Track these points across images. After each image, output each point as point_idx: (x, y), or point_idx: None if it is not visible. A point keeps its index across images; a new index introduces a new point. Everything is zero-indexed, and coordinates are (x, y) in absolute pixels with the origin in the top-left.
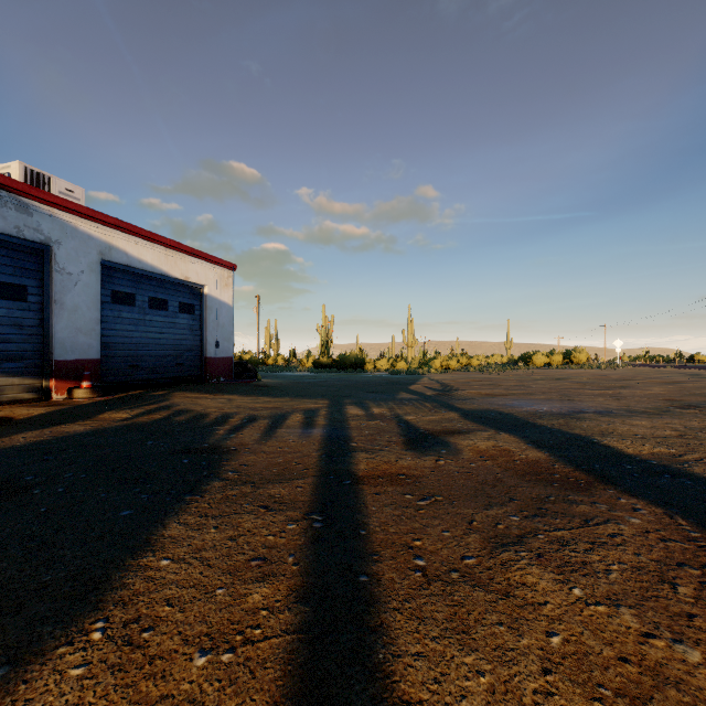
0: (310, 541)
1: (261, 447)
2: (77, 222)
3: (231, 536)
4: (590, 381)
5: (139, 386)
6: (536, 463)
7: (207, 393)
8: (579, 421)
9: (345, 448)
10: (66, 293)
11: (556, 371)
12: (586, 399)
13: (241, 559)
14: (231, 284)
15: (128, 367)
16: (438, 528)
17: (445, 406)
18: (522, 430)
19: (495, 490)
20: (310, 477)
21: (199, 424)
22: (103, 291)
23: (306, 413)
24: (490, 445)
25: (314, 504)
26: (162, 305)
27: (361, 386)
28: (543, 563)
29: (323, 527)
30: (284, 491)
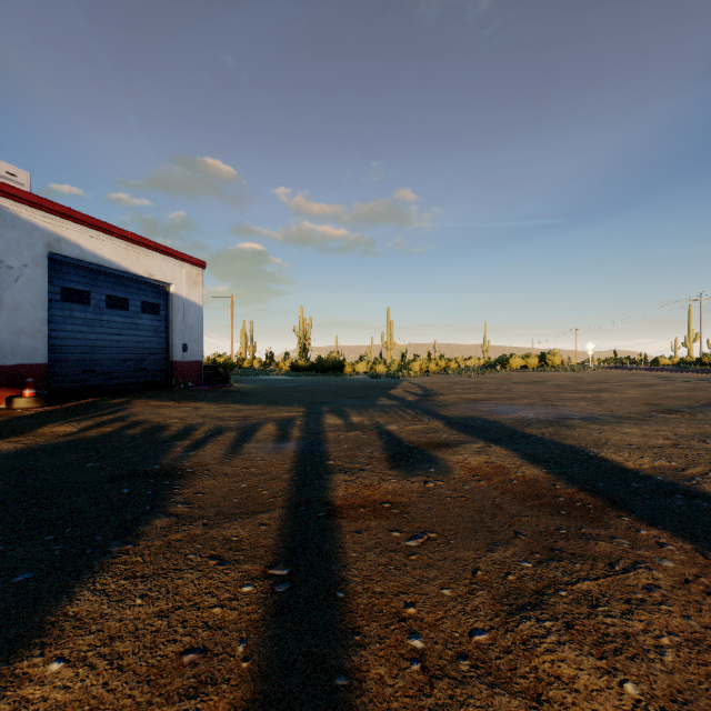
0: (270, 612)
1: (224, 467)
2: (19, 209)
3: (162, 611)
4: (567, 384)
5: (95, 393)
6: (535, 483)
7: (172, 400)
8: (569, 430)
9: (321, 467)
10: (5, 290)
11: (532, 373)
12: (568, 404)
13: (169, 653)
14: (200, 282)
15: (81, 373)
16: (435, 584)
17: (428, 413)
18: (513, 441)
19: (496, 521)
20: (278, 508)
21: (155, 438)
22: (51, 288)
23: (278, 423)
24: (482, 460)
25: (280, 550)
26: (122, 304)
27: (339, 391)
28: (575, 638)
29: (289, 589)
30: (243, 531)
